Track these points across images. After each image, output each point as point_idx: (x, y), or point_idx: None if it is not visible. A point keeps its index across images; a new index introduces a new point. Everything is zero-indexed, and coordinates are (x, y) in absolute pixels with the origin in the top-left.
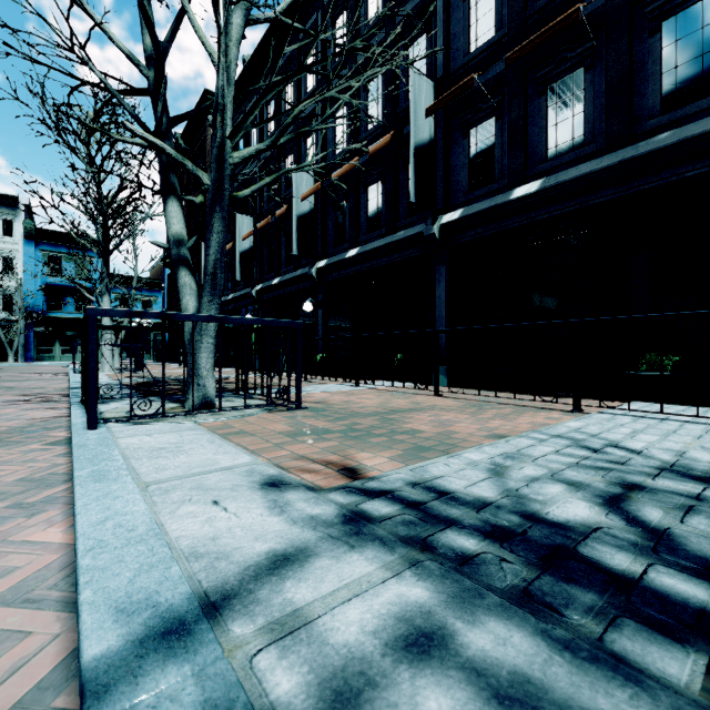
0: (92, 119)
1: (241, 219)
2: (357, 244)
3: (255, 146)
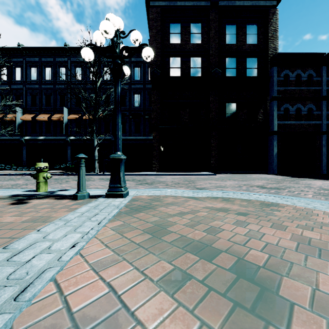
0: None
1: None
2: None
3: None
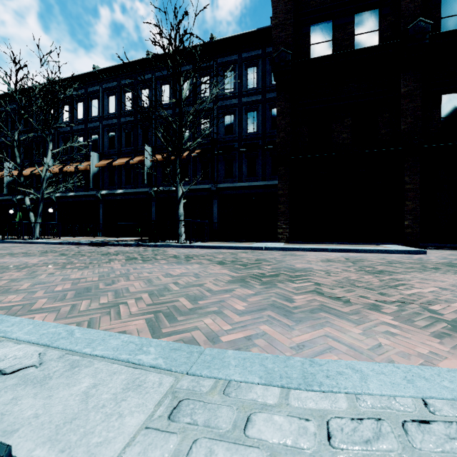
0: None
1: (7, 164)
2: (73, 191)
3: (51, 190)
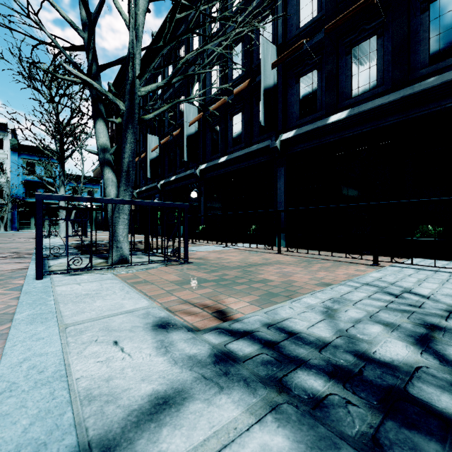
0: (48, 68)
1: (150, 137)
2: (226, 154)
3: (156, 84)
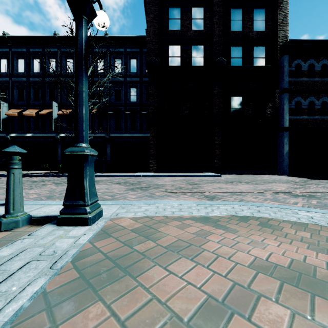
0: None
1: None
2: None
3: None
